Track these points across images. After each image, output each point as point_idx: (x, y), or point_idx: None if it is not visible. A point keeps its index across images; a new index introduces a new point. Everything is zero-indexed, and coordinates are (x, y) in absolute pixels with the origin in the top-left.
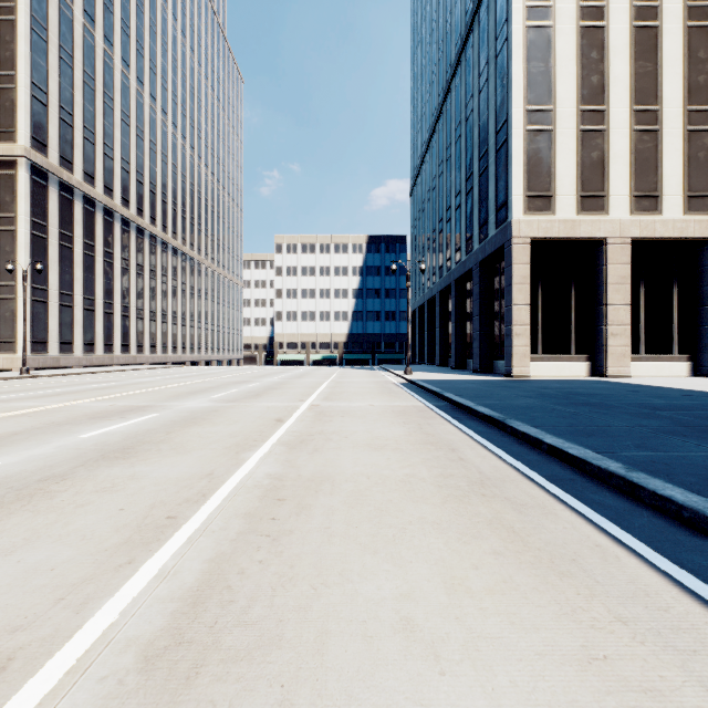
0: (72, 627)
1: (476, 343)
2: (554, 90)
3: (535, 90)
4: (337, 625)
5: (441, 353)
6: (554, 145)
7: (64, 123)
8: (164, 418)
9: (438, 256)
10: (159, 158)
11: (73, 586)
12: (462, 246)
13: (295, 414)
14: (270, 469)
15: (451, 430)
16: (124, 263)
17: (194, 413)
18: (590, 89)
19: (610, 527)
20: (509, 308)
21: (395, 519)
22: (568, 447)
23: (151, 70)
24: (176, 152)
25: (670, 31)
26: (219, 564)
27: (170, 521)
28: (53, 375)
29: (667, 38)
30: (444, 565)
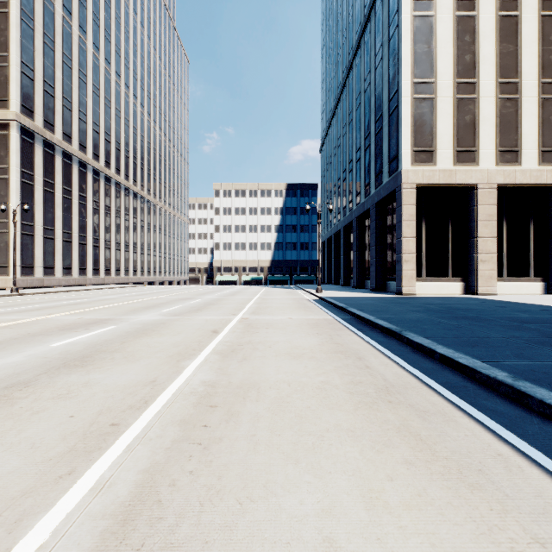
0: (1, 550)
1: (372, 268)
2: (435, 66)
3: (420, 66)
4: (262, 548)
5: (345, 275)
6: (435, 110)
7: (47, 94)
8: (120, 330)
9: (342, 199)
10: (123, 122)
11: (12, 501)
12: (362, 191)
13: (228, 326)
14: (205, 376)
15: (357, 341)
16: (95, 205)
17: (145, 325)
18: (464, 65)
19: (506, 434)
20: (399, 239)
21: (314, 426)
22: (458, 357)
23: (116, 53)
24: (136, 117)
25: (528, 19)
26: (152, 475)
27: (113, 428)
28: (37, 293)
29: (525, 25)
30: (361, 476)
